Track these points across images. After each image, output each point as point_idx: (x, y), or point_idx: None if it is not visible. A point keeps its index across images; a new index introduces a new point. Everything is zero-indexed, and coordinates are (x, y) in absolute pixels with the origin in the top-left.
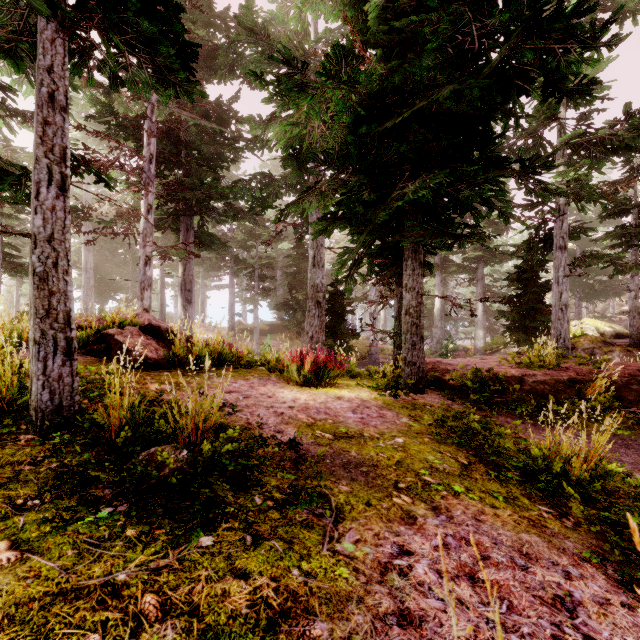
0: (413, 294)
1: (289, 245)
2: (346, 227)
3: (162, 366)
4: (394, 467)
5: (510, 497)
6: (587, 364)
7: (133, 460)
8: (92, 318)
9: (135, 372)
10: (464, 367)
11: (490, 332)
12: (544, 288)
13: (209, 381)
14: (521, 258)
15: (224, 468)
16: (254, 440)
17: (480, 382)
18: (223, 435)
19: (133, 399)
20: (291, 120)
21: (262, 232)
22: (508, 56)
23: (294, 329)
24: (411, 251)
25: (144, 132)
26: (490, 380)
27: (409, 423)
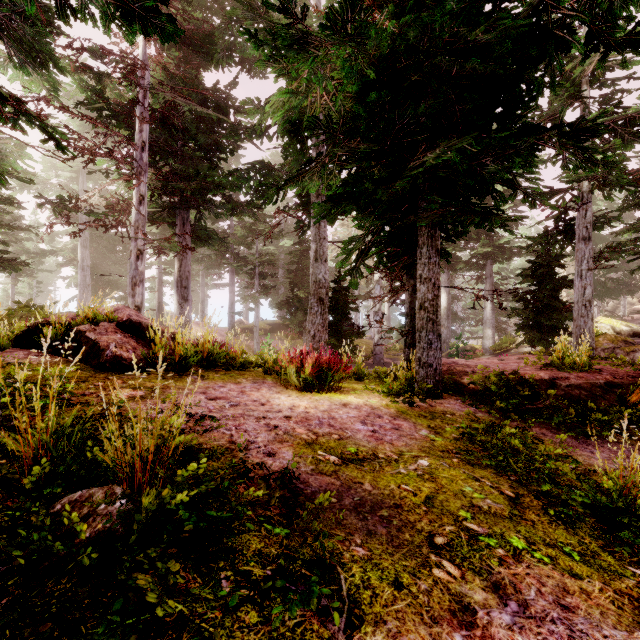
0: (429, 286)
1: (291, 242)
2: (352, 210)
3: (139, 368)
4: (424, 508)
5: (587, 553)
6: (624, 366)
7: (33, 518)
8: (70, 314)
9: (105, 375)
10: (485, 369)
11: (498, 331)
12: (560, 284)
13: (193, 386)
14: (531, 254)
15: (181, 523)
16: (233, 471)
17: (506, 386)
18: (182, 472)
19: (75, 413)
20: (290, 88)
21: (263, 228)
22: (546, 0)
23: (296, 328)
24: (426, 237)
25: (136, 118)
26: (518, 384)
27: (430, 437)
